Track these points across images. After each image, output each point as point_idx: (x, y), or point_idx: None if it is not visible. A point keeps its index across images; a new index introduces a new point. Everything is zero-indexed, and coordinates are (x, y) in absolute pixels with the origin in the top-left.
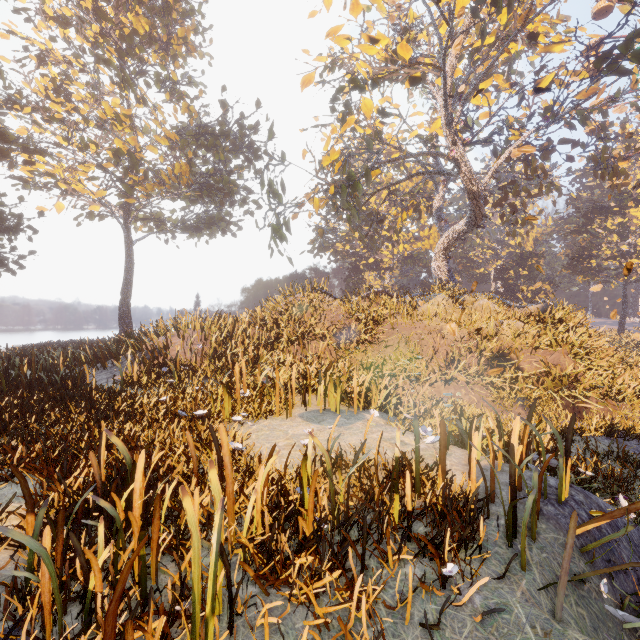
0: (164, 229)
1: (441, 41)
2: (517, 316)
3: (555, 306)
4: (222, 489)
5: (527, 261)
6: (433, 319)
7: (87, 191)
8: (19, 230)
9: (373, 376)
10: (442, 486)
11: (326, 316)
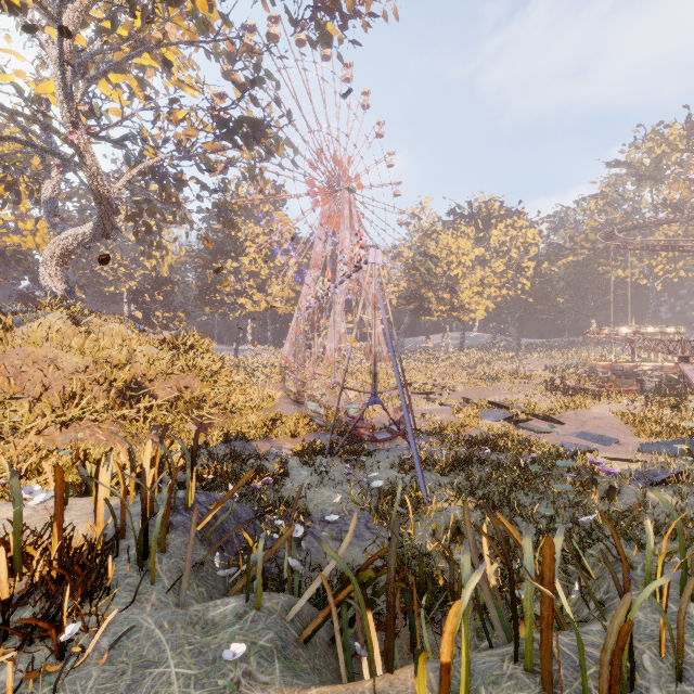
0: None
1: None
2: (152, 342)
3: (187, 333)
4: None
5: (163, 286)
6: (42, 345)
7: None
8: None
9: None
10: (59, 547)
11: None
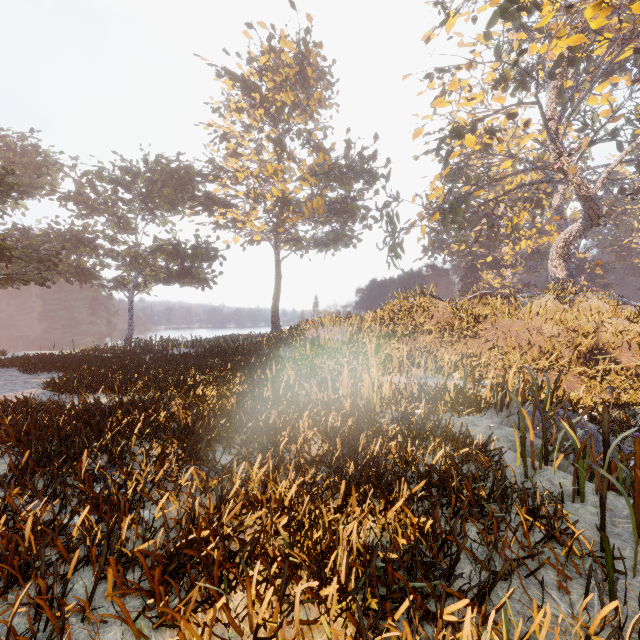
0: (300, 246)
1: (544, 65)
2: (627, 315)
3: None
4: (372, 388)
5: None
6: (534, 318)
7: (255, 227)
8: (215, 259)
9: (461, 357)
10: (473, 394)
11: (433, 316)
